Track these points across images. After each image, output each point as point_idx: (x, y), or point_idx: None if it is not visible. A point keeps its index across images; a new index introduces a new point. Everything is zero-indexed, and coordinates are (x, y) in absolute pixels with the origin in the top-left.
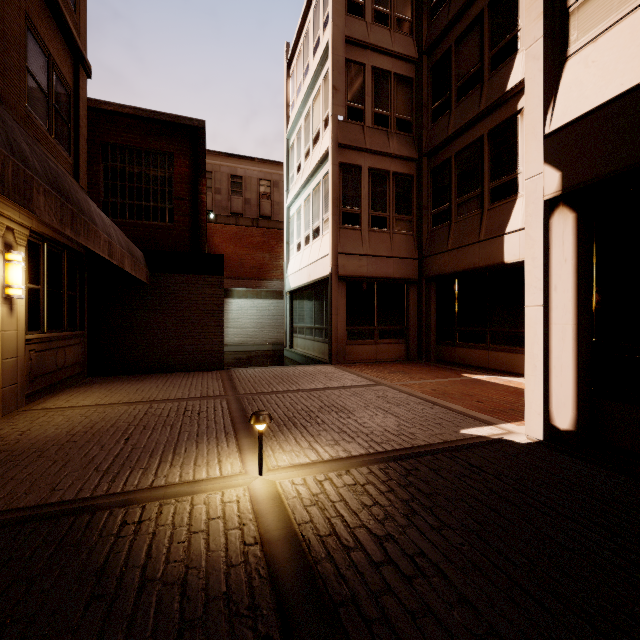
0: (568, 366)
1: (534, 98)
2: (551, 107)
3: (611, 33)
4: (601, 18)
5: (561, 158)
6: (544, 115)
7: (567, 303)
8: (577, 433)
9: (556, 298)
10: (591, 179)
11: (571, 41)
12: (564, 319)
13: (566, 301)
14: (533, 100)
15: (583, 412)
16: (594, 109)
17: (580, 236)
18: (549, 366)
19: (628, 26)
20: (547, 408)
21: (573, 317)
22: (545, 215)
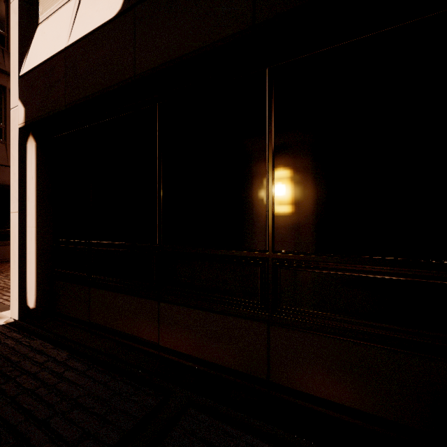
0: (33, 259)
1: (15, 44)
2: (26, 56)
3: (53, 17)
4: (51, 4)
5: (25, 97)
6: (19, 60)
7: (33, 211)
8: (37, 309)
9: (29, 206)
10: (35, 118)
11: (40, 13)
12: (32, 223)
13: (33, 209)
14: (14, 45)
15: (43, 292)
16: (37, 66)
17: (39, 160)
18: (26, 260)
19: (58, 16)
20: (24, 293)
21: (35, 221)
22: (21, 140)
